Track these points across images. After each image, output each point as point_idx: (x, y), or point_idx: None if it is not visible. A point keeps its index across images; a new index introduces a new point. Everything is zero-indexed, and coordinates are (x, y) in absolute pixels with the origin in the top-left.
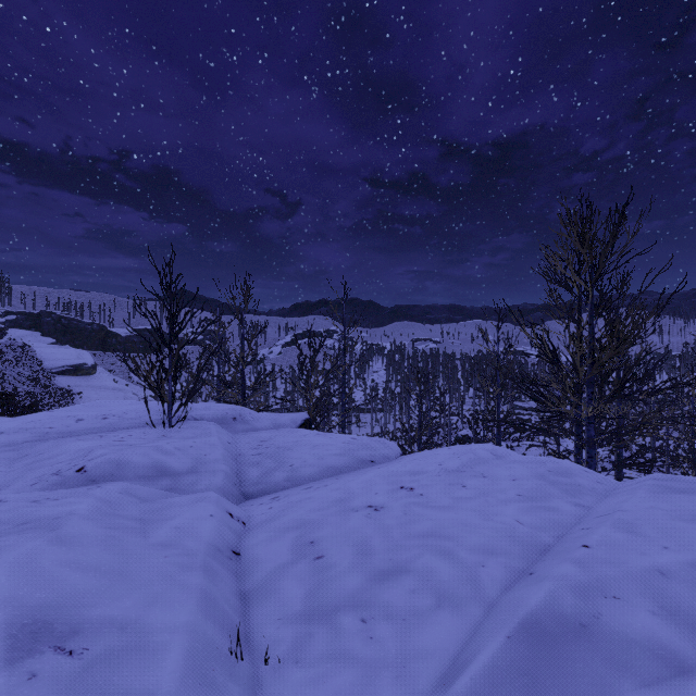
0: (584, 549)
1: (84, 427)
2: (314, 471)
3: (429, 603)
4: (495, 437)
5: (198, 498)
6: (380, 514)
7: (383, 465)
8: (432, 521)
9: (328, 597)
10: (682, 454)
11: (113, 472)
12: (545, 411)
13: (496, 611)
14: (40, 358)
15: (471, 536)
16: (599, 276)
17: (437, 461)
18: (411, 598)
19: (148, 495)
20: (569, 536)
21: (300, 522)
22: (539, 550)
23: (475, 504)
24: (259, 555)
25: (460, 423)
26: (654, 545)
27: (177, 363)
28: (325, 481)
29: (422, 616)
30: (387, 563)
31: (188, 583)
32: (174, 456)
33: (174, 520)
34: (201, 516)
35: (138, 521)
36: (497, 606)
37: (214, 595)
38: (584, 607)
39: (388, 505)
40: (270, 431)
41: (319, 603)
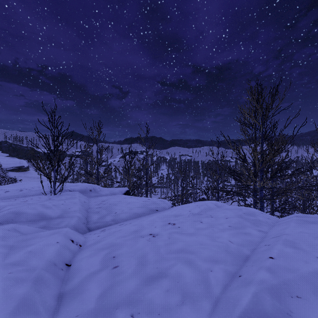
0: (271, 260)
1: (8, 195)
2: (127, 215)
3: (176, 299)
4: (216, 198)
5: (54, 232)
6: (155, 239)
7: (162, 212)
8: (183, 242)
9: (114, 297)
10: (297, 205)
11: (13, 218)
12: (240, 185)
13: (220, 307)
14: (1, 163)
15: (204, 251)
16: (265, 120)
17: (188, 209)
18: (166, 296)
19: (27, 231)
20: (258, 250)
21: (111, 244)
22: (243, 259)
23: (207, 231)
24: (81, 266)
25: (201, 192)
26: (310, 256)
27: (58, 162)
28: (131, 220)
29: (171, 310)
30: (154, 270)
31: (14, 294)
32: (51, 209)
33: (31, 246)
34: (51, 243)
35: (8, 248)
36: (220, 302)
37: (34, 300)
38: (279, 306)
39: (161, 233)
40: (108, 196)
41: (106, 301)
